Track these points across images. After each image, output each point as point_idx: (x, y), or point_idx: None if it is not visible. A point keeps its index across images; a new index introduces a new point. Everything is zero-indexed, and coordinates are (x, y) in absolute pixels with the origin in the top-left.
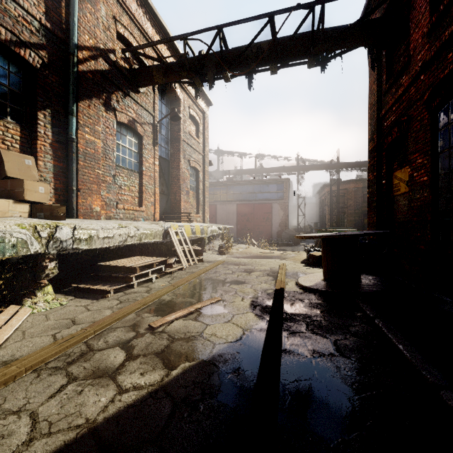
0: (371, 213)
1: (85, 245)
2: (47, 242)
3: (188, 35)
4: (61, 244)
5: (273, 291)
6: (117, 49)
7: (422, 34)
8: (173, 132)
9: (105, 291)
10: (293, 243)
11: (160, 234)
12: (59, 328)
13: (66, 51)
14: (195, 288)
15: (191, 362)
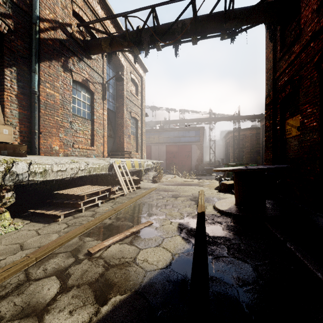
0: (268, 151)
1: (40, 178)
2: (4, 175)
3: (128, 12)
4: (18, 177)
5: (196, 215)
6: (73, 24)
7: (312, 10)
8: (118, 91)
9: (57, 216)
10: (207, 173)
11: (106, 168)
12: (6, 253)
13: (29, 21)
14: (132, 212)
15: (122, 296)
